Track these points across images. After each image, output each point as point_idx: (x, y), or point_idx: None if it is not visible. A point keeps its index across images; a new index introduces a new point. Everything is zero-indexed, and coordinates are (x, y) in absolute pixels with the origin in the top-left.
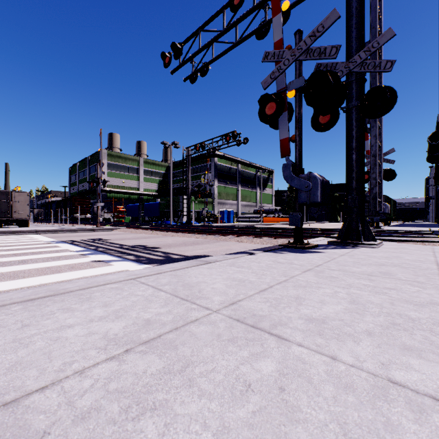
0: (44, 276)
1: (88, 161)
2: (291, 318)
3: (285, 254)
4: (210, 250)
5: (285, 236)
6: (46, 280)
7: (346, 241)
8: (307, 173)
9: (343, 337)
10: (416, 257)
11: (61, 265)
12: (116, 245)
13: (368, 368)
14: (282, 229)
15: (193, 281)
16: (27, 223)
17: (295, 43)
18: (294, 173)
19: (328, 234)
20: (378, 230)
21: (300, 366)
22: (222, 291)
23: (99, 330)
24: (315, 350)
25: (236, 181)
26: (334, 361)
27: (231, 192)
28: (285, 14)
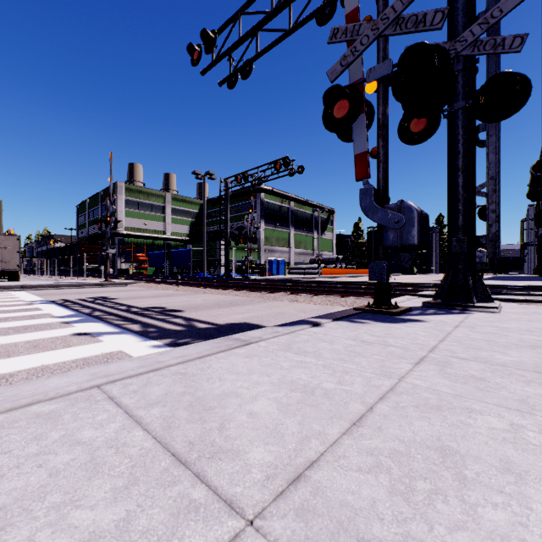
0: None
1: (100, 197)
2: None
3: (369, 325)
4: (254, 315)
5: (356, 294)
6: None
7: (449, 302)
8: (398, 202)
9: None
10: None
11: (20, 341)
12: (122, 306)
13: None
14: (350, 284)
15: (213, 392)
16: (17, 275)
17: (377, 12)
18: (377, 202)
19: (414, 290)
20: None
21: None
22: (270, 427)
23: None
24: None
25: (288, 223)
26: None
27: (282, 236)
28: None
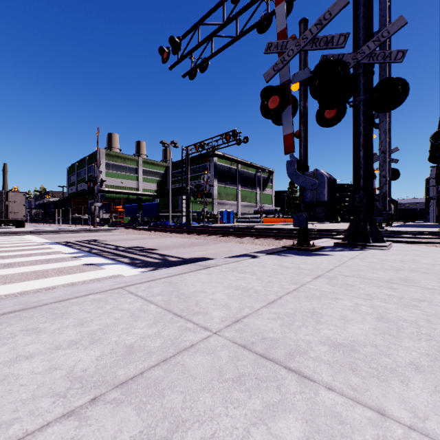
0: (27, 282)
1: (86, 161)
2: (311, 343)
3: (291, 257)
4: (210, 252)
5: (287, 238)
6: (29, 286)
7: (353, 242)
8: (313, 171)
9: (384, 375)
10: (432, 260)
11: (49, 268)
12: (111, 246)
13: (435, 433)
14: (284, 230)
15: (189, 290)
16: (23, 223)
17: (299, 33)
18: (299, 170)
19: (332, 235)
20: (382, 230)
21: (338, 429)
22: (223, 304)
23: (64, 364)
24: (352, 398)
25: (236, 181)
26: (383, 419)
27: (231, 192)
28: (287, 6)
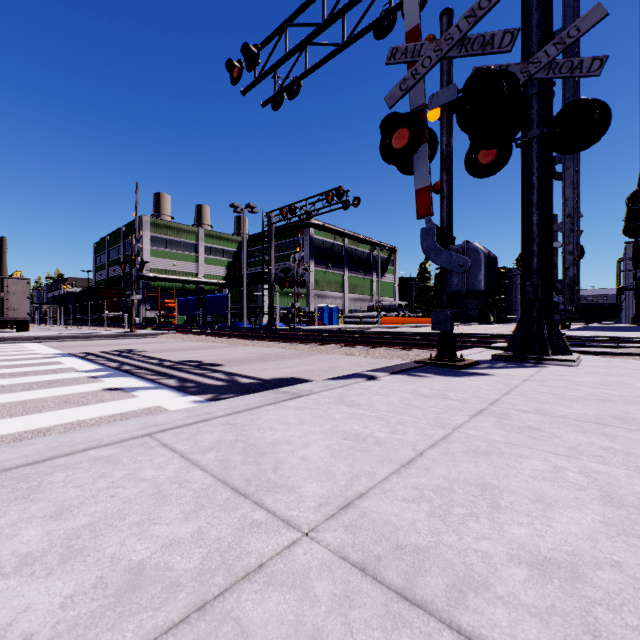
0: (7, 420)
1: (122, 233)
2: (493, 559)
3: (429, 379)
4: (303, 369)
5: (419, 347)
6: (8, 427)
7: (522, 354)
8: (463, 243)
9: None
10: None
11: (48, 396)
12: (153, 360)
13: None
14: (413, 334)
15: (264, 440)
16: (27, 325)
17: (441, 31)
18: (440, 243)
19: (486, 342)
20: None
21: None
22: (322, 468)
23: None
24: None
25: (341, 263)
26: None
27: (334, 279)
28: None
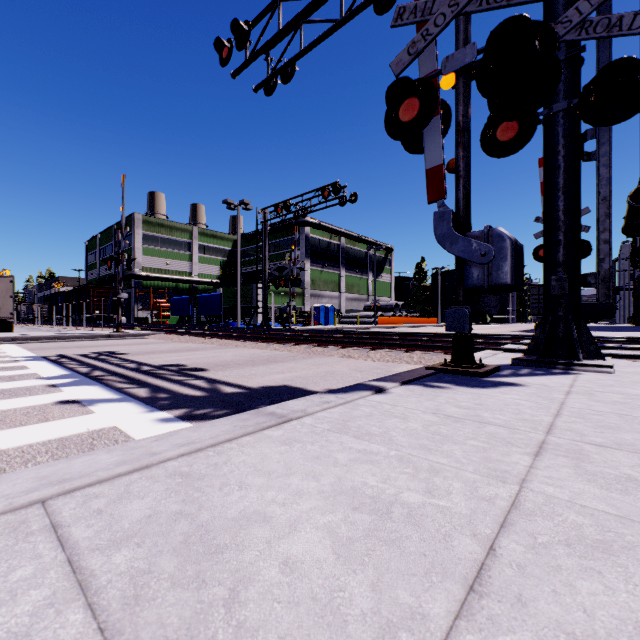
0: None
1: (113, 231)
2: None
3: (450, 391)
4: (297, 375)
5: (423, 348)
6: None
7: (547, 358)
8: (484, 229)
9: None
10: None
11: None
12: (131, 364)
13: None
14: (414, 335)
15: (226, 513)
16: (10, 325)
17: None
18: (456, 229)
19: (494, 343)
20: None
21: None
22: (321, 598)
23: None
24: None
25: (338, 263)
26: None
27: (330, 279)
28: None
